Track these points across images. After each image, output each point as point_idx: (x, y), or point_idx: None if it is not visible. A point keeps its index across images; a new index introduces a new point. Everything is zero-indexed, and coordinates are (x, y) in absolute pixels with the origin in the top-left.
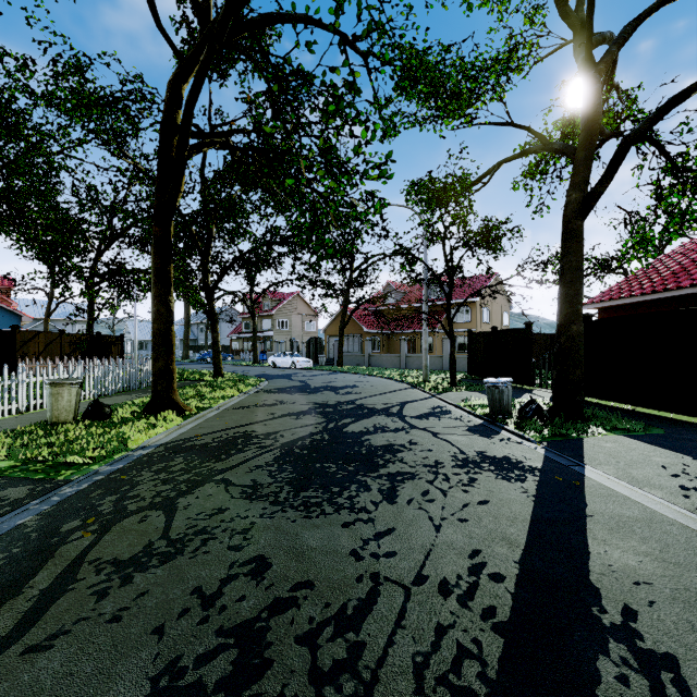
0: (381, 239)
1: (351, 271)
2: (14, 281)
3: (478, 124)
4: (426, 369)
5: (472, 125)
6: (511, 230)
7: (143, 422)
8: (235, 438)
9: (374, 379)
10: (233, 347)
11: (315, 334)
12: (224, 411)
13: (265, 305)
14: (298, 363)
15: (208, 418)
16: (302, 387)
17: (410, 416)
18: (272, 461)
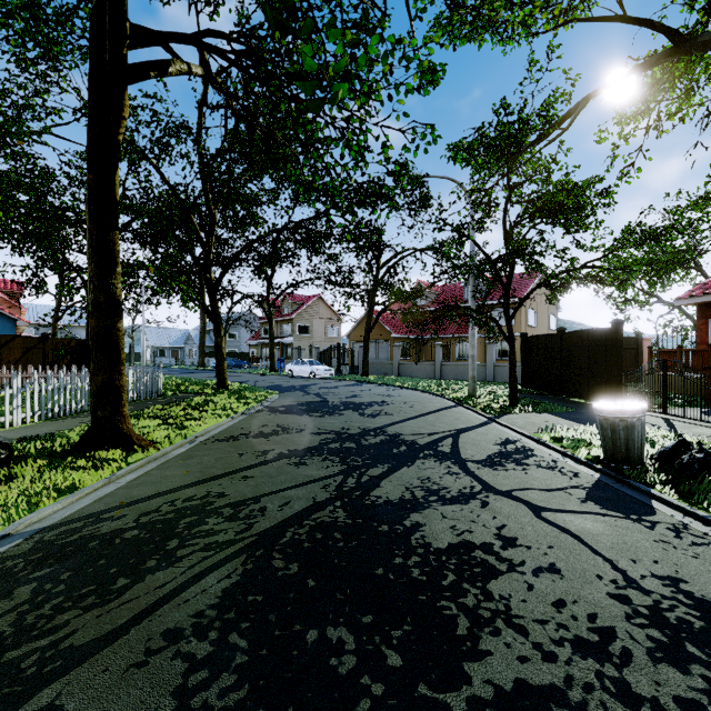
0: (419, 211)
1: (377, 268)
2: (21, 284)
3: (572, 21)
4: (473, 382)
5: (560, 25)
6: (601, 192)
7: (57, 470)
8: (179, 514)
9: (406, 393)
10: (252, 354)
11: (338, 340)
12: (200, 444)
13: (284, 309)
14: (318, 372)
15: (167, 460)
16: (317, 403)
17: (473, 461)
18: (214, 607)
